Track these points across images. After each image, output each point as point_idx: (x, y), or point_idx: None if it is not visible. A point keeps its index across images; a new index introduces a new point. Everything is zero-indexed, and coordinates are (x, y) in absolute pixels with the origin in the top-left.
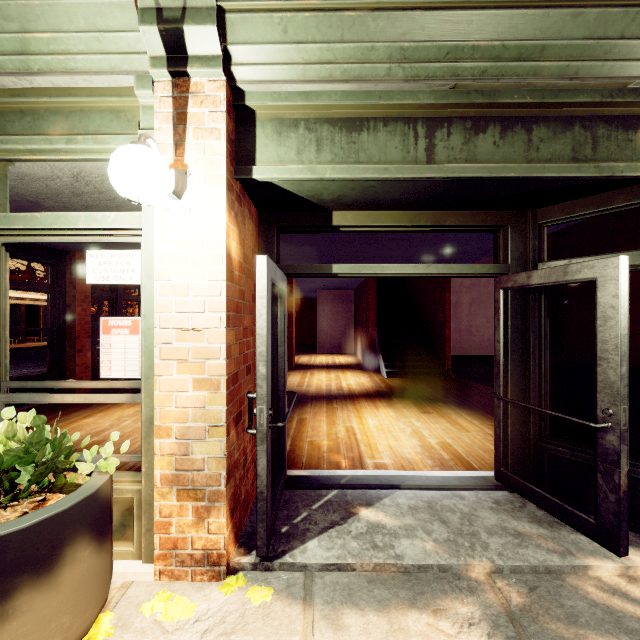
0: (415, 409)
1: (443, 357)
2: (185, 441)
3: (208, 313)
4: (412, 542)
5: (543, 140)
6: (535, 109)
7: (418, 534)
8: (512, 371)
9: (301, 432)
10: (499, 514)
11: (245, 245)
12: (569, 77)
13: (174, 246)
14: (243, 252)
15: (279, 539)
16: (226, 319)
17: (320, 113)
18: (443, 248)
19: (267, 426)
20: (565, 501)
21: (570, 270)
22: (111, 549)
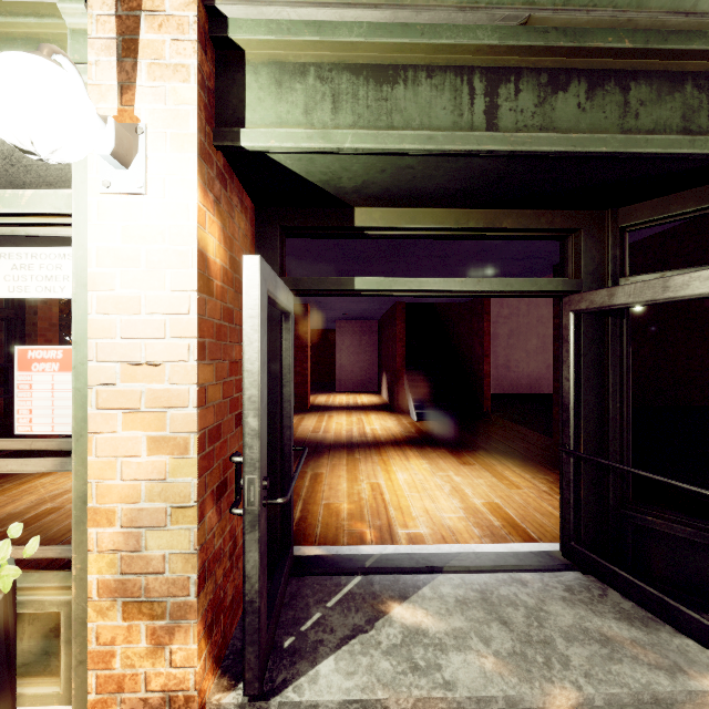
0: (453, 459)
1: (481, 396)
2: (135, 530)
3: (170, 339)
4: (465, 658)
5: (644, 103)
6: (633, 60)
7: (472, 644)
8: (586, 417)
9: (315, 492)
10: (575, 608)
11: (233, 247)
12: (684, 12)
13: (118, 239)
14: (230, 256)
15: (280, 659)
16: (198, 348)
17: (337, 56)
18: (484, 269)
19: (260, 504)
20: (664, 591)
21: (673, 284)
22: (10, 706)
